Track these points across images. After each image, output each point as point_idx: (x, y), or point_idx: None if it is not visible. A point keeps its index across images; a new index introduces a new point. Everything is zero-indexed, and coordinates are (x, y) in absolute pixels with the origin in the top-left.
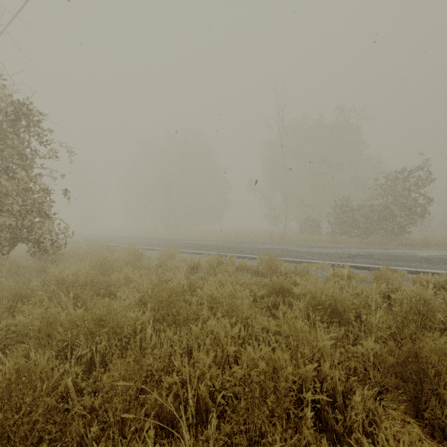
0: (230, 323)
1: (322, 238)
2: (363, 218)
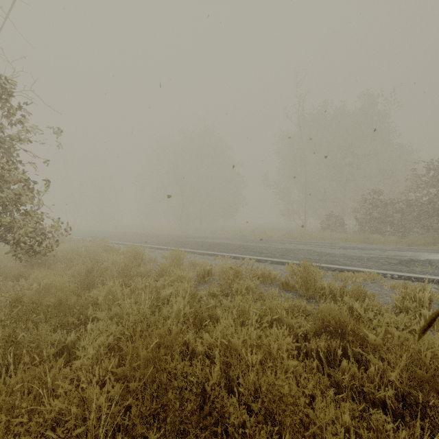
0: (267, 434)
1: (350, 236)
2: (398, 214)
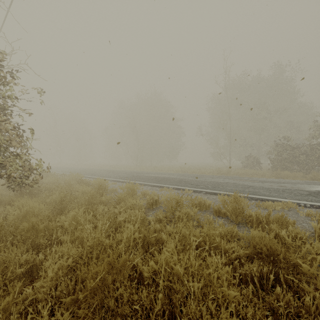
0: None
1: (265, 173)
2: (303, 156)
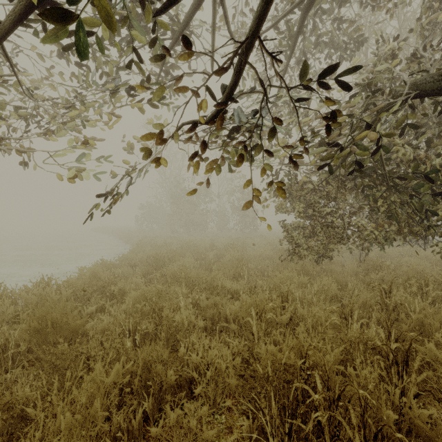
0: None
1: None
2: None
